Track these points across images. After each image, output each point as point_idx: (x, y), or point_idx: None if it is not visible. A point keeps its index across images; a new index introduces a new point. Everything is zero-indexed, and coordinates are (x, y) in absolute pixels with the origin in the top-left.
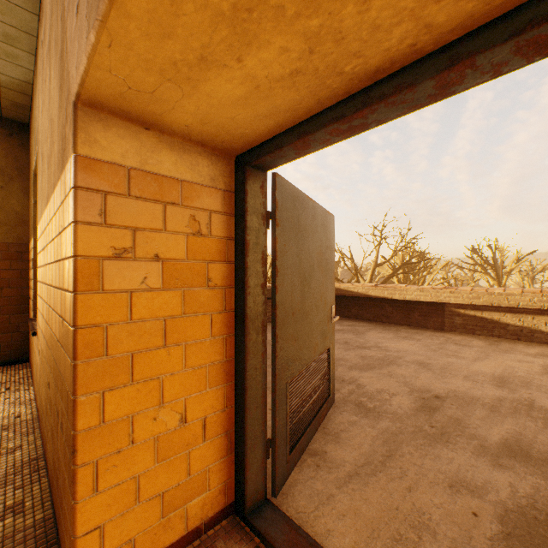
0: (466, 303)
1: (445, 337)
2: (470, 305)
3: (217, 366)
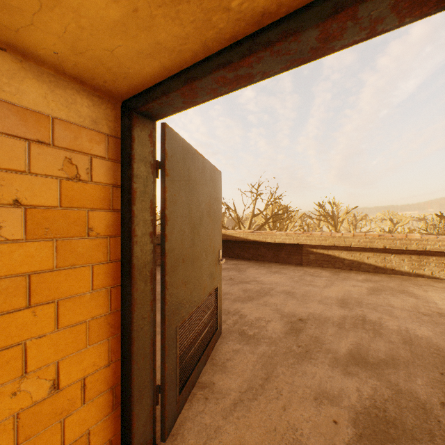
0: (317, 244)
1: (304, 270)
2: (320, 245)
3: (100, 320)
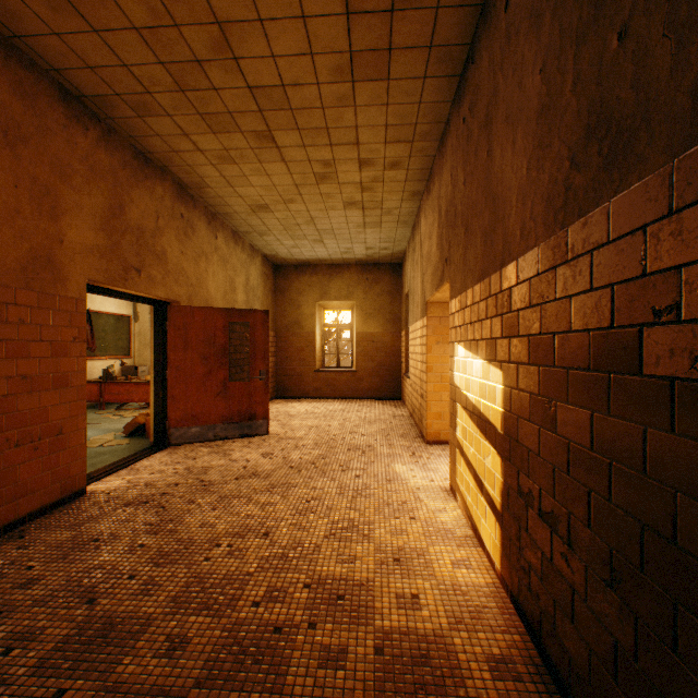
0: None
1: None
2: None
3: None
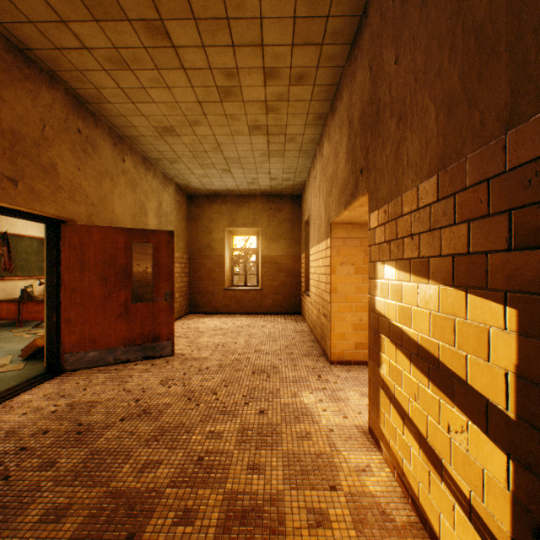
0: None
1: None
2: None
3: None
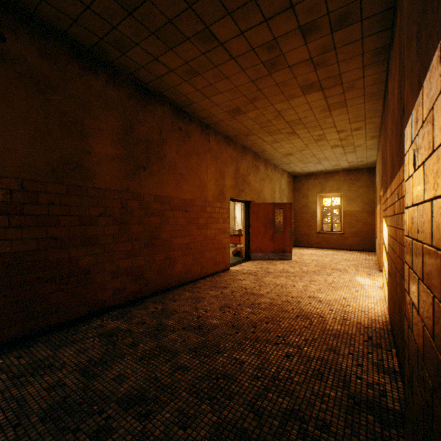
0: None
1: None
2: None
3: None
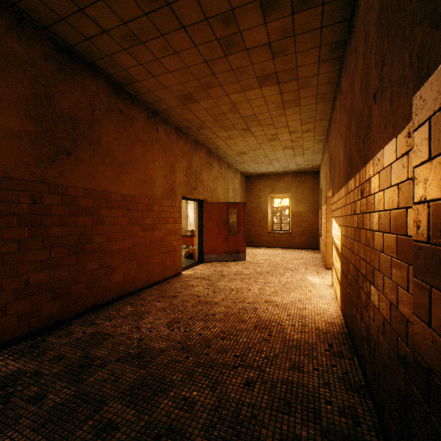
0: None
1: None
2: None
3: None
